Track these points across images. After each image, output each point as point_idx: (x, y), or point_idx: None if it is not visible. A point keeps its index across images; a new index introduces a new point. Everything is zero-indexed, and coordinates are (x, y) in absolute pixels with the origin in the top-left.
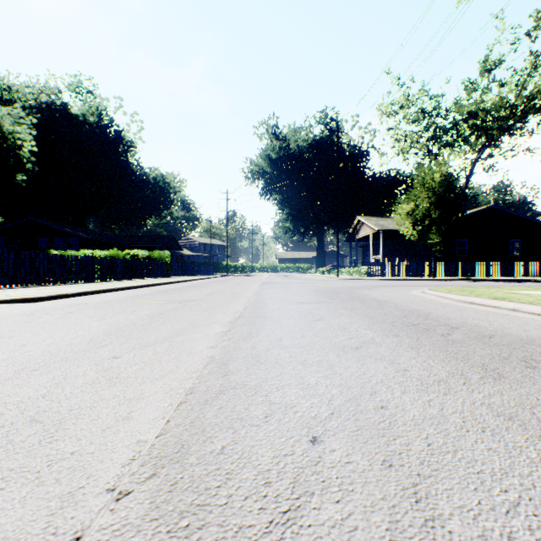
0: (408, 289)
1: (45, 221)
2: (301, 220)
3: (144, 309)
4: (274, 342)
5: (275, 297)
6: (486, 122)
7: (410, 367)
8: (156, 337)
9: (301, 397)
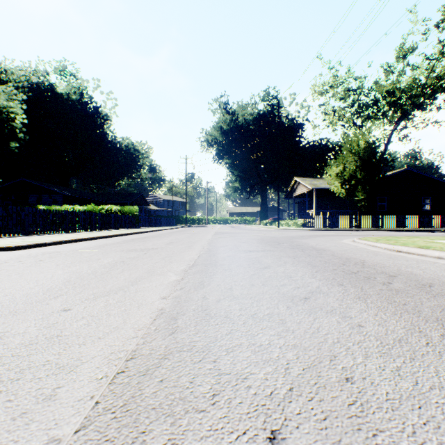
0: (340, 238)
1: (34, 181)
2: (247, 180)
3: (109, 257)
4: (224, 292)
5: (225, 246)
6: (401, 99)
7: (364, 322)
8: (112, 286)
9: (253, 364)
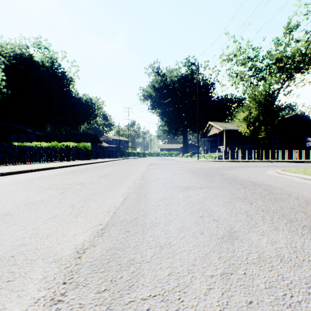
0: (261, 170)
1: (15, 124)
2: (173, 125)
3: (2, 202)
4: None
5: (158, 180)
6: (287, 64)
7: None
8: None
9: None
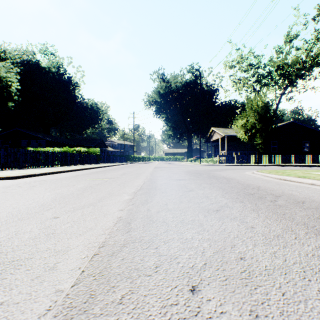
0: (243, 171)
1: (25, 130)
2: (178, 130)
3: (81, 184)
4: (162, 206)
5: (162, 176)
6: (288, 71)
7: (255, 225)
8: (85, 203)
9: (181, 250)
